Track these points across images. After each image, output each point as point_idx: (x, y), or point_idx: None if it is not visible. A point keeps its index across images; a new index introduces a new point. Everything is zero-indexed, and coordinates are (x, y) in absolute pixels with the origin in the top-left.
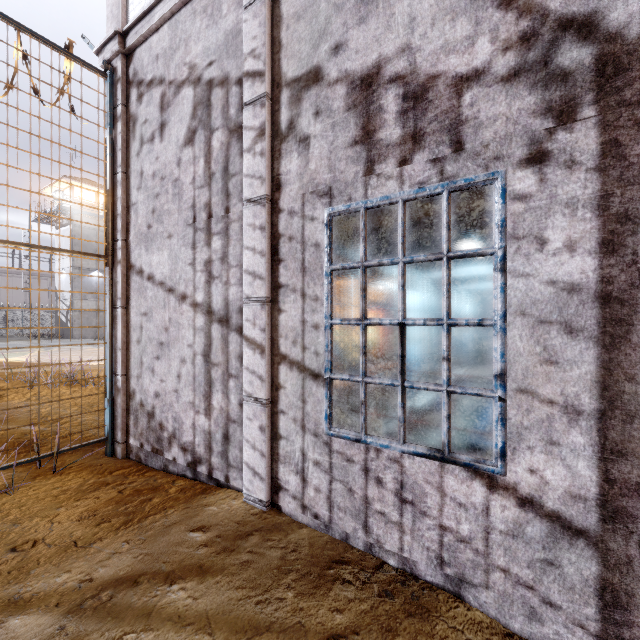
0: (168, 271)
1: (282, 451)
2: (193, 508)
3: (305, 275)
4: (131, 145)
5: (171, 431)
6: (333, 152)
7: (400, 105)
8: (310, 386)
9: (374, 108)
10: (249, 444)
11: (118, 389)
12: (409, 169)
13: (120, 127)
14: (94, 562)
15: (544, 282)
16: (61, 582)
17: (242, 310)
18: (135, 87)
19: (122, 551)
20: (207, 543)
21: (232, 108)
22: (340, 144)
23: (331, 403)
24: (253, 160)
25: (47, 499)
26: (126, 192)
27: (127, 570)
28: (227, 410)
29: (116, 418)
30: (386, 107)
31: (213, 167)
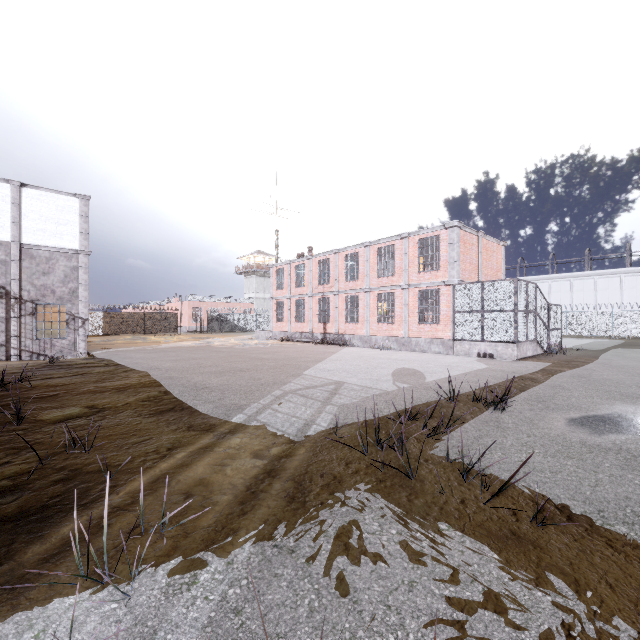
0: None
1: None
2: None
3: None
4: None
5: None
6: None
7: None
8: None
9: None
10: None
11: None
12: None
13: None
14: None
15: None
16: None
17: None
18: None
19: None
20: None
21: None
22: None
23: None
24: None
25: None
26: None
27: None
28: None
29: None
30: None
31: None
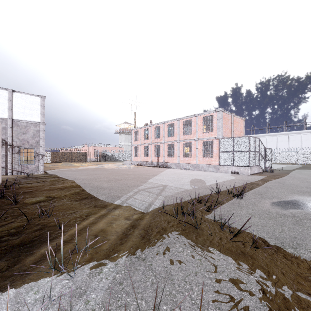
0: None
1: None
2: None
3: None
4: None
5: None
6: None
7: None
8: None
9: None
10: None
11: None
12: None
13: None
14: None
15: (2, 154)
16: None
17: None
18: None
19: None
20: None
21: None
22: None
23: None
24: None
25: None
26: None
27: None
28: None
29: None
30: None
31: None
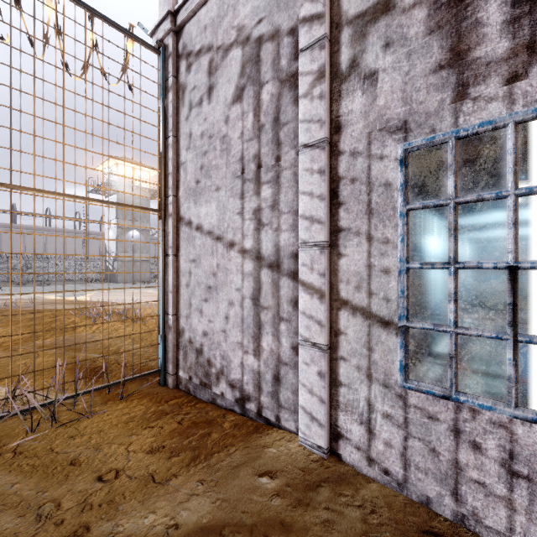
0: (216, 221)
1: (342, 398)
2: (253, 448)
3: (372, 217)
4: (180, 111)
5: (219, 368)
6: (409, 83)
7: (508, 13)
8: (378, 334)
9: (468, 24)
10: (306, 388)
11: (169, 327)
12: (523, 85)
13: (171, 96)
14: (175, 504)
15: None
16: (149, 525)
17: (295, 255)
18: (184, 59)
19: (198, 493)
20: (279, 492)
21: (283, 59)
22: (418, 72)
23: (407, 353)
24: (310, 104)
25: (119, 425)
26: (176, 153)
27: (209, 518)
28: (278, 352)
29: (167, 352)
30: (486, 19)
31: (262, 119)
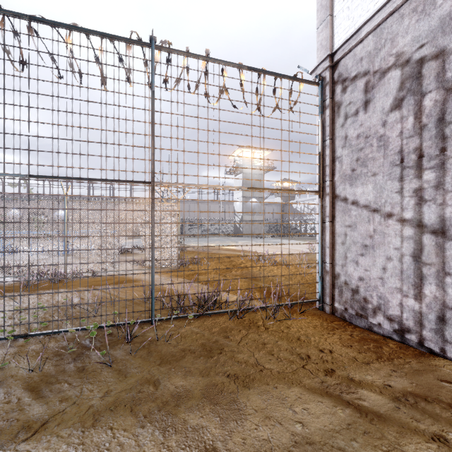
0: (372, 198)
1: None
2: (426, 364)
3: None
4: (336, 121)
5: (375, 305)
6: None
7: None
8: None
9: None
10: None
11: (326, 271)
12: None
13: (328, 112)
14: (381, 375)
15: None
16: (370, 379)
17: None
18: (339, 84)
19: (395, 375)
20: None
21: (449, 72)
22: None
23: None
24: None
25: (310, 328)
26: (331, 151)
27: (411, 389)
28: (442, 299)
29: (325, 289)
30: None
31: (424, 120)
